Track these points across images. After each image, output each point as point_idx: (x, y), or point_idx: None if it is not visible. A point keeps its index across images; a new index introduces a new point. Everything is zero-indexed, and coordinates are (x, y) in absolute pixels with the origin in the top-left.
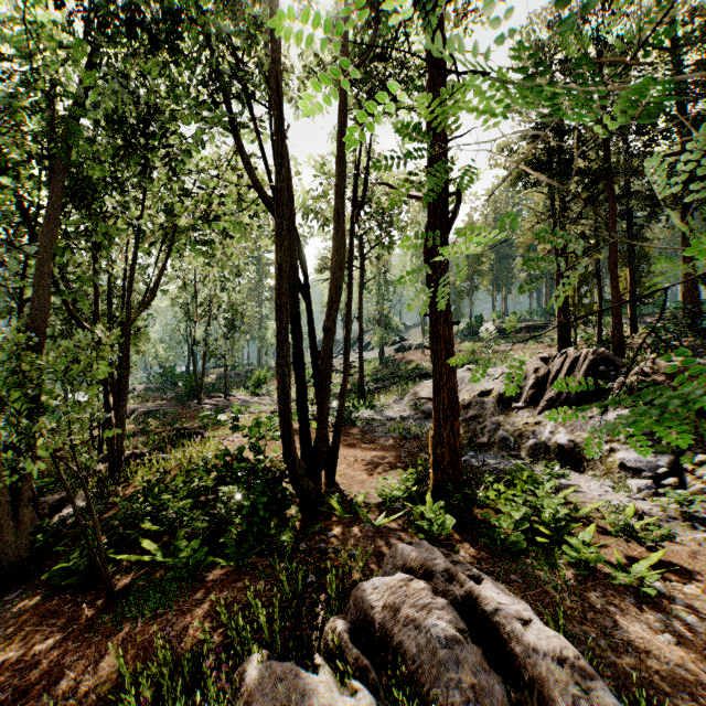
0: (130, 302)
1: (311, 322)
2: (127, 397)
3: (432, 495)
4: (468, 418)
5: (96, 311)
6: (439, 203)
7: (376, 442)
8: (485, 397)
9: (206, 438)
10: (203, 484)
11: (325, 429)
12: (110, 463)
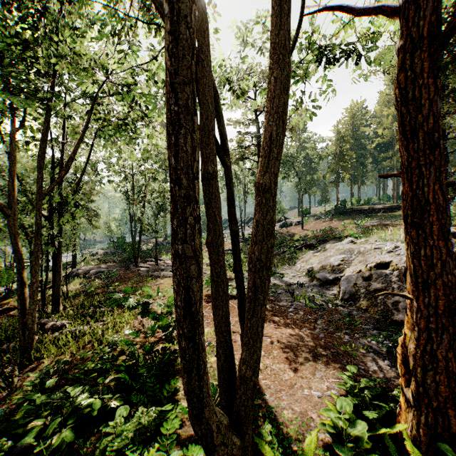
0: (41, 176)
1: (228, 192)
2: (38, 274)
3: (418, 447)
4: (372, 290)
5: (11, 186)
6: (425, 3)
7: (286, 315)
8: (382, 269)
9: (126, 308)
10: (87, 405)
11: (258, 350)
12: (21, 341)
